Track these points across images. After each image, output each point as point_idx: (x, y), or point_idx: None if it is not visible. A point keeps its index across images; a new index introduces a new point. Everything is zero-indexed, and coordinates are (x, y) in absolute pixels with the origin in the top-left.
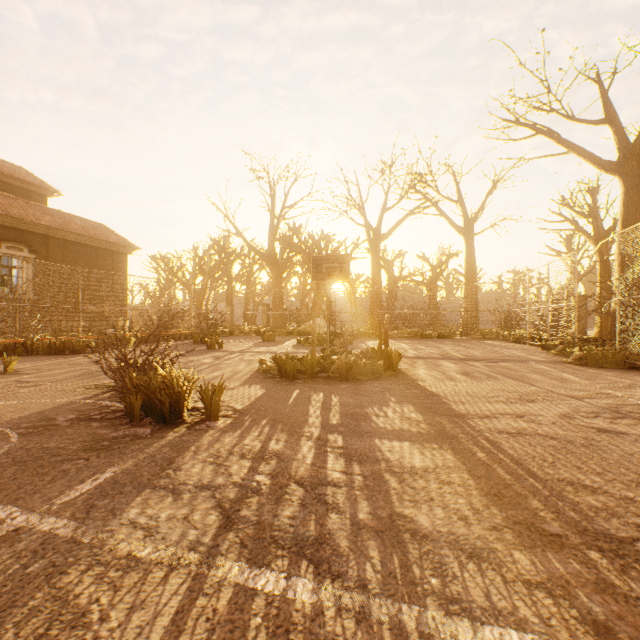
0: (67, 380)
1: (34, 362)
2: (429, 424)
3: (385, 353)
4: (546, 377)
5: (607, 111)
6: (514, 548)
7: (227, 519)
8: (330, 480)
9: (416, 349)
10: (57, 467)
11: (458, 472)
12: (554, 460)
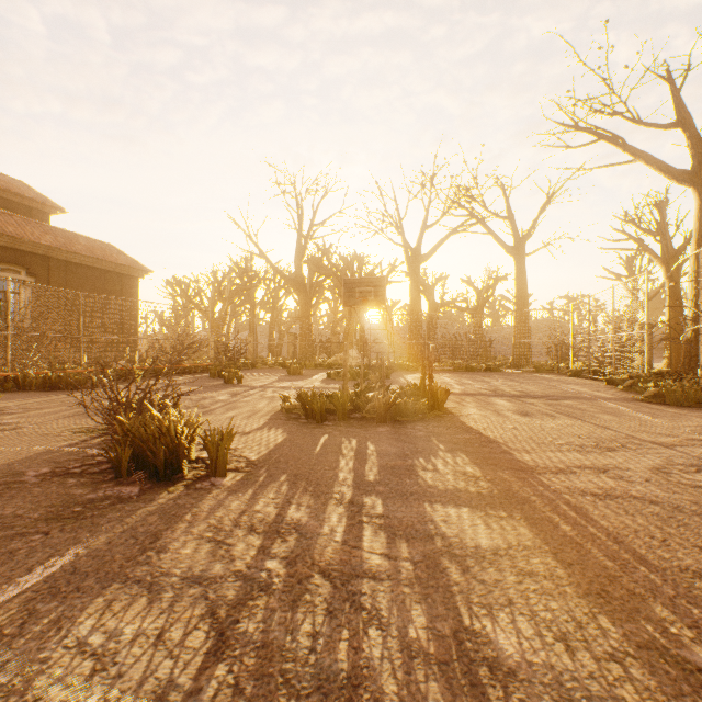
0: (54, 422)
1: (23, 399)
2: (491, 481)
3: (429, 390)
4: (621, 418)
5: (679, 113)
6: (651, 698)
7: (219, 638)
8: (367, 568)
9: (462, 384)
10: (3, 546)
11: (540, 556)
12: (665, 536)
